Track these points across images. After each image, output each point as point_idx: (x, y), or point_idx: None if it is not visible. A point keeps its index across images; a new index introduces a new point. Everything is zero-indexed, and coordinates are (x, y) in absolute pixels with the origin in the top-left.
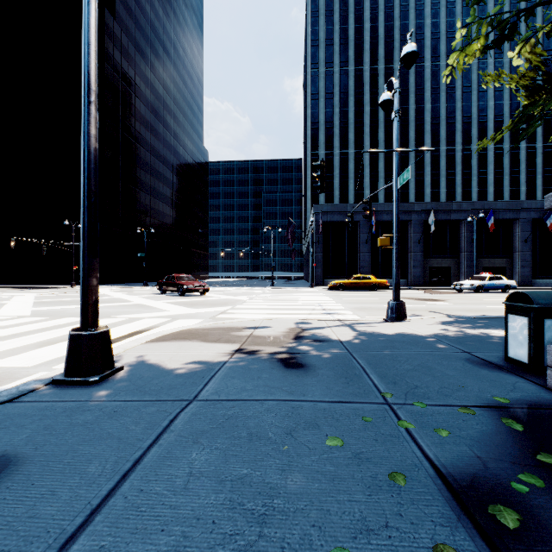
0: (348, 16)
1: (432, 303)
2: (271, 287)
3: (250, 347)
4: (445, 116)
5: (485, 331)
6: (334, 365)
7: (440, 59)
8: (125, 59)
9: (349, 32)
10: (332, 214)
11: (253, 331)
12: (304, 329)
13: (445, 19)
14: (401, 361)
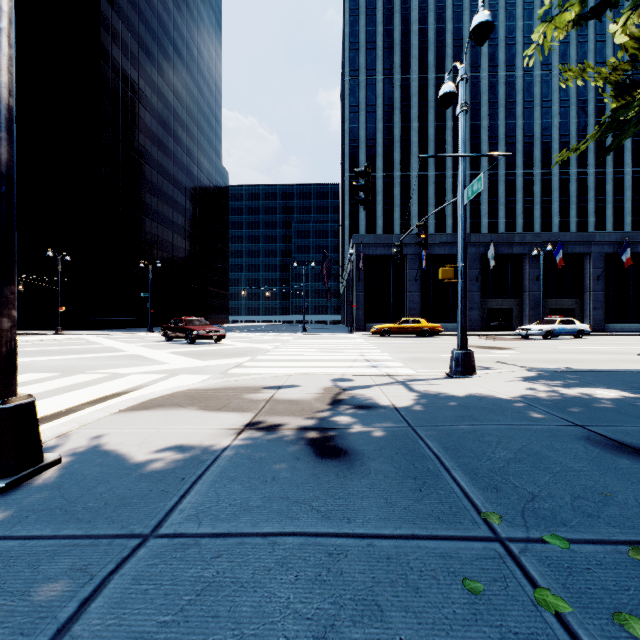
0: (393, 16)
1: (498, 351)
2: (302, 333)
3: (268, 418)
4: (504, 134)
5: (585, 391)
6: (392, 451)
7: (498, 69)
8: (126, 58)
9: (394, 34)
10: (375, 246)
11: (274, 393)
12: (343, 388)
13: (504, 23)
14: (492, 444)
